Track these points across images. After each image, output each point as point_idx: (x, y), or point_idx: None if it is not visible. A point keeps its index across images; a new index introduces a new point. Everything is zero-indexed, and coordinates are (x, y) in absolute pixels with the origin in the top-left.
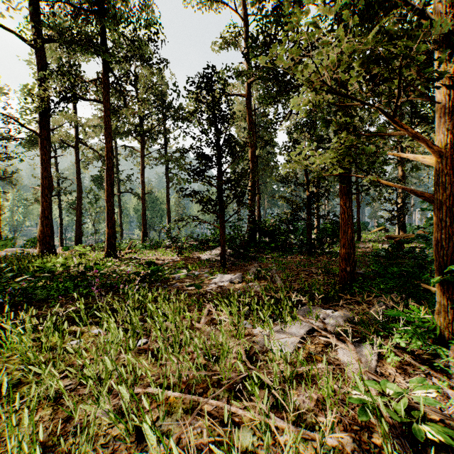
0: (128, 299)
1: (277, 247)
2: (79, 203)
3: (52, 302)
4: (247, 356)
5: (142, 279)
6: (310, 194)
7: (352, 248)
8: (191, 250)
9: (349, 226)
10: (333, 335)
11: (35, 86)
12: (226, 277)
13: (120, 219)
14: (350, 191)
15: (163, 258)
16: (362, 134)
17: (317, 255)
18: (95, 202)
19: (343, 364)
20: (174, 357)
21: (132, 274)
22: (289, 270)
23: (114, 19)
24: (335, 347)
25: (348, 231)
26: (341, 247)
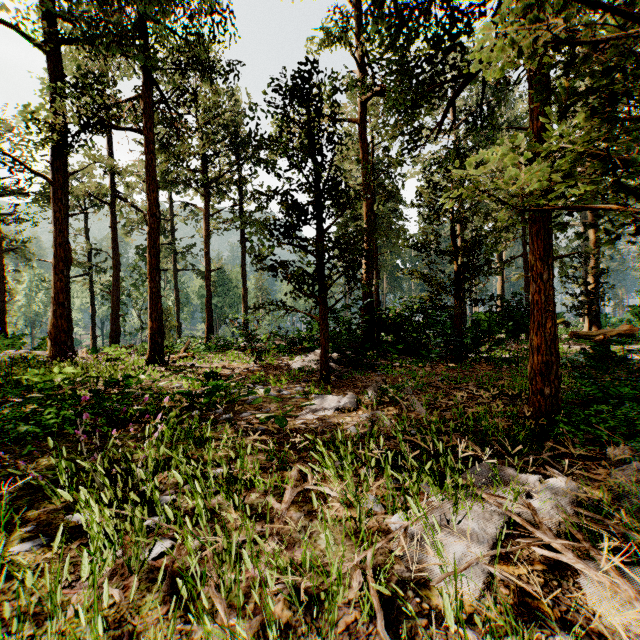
0: (151, 447)
1: (406, 350)
2: (115, 284)
3: (29, 447)
4: (381, 597)
5: (193, 402)
6: (459, 268)
7: (553, 354)
8: (277, 354)
9: (548, 315)
10: (559, 540)
11: (41, 106)
12: (330, 399)
13: (177, 308)
14: (551, 253)
15: (233, 366)
16: (617, 118)
17: (470, 361)
18: (141, 284)
19: (614, 633)
20: (219, 600)
21: (175, 394)
22: (432, 388)
23: (158, 2)
24: (571, 572)
25: (547, 324)
26: (533, 352)
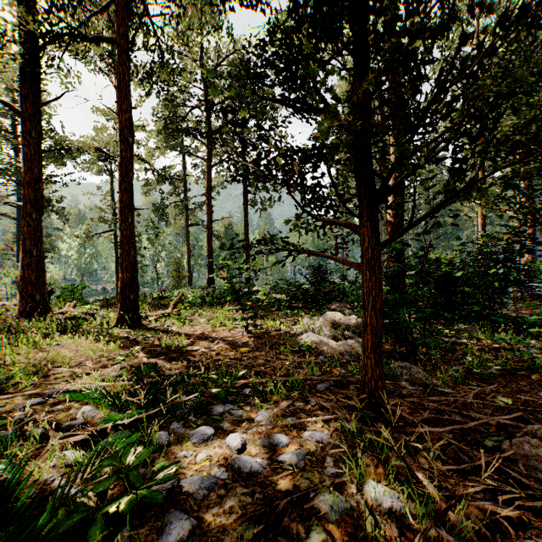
0: None
1: (468, 316)
2: None
3: None
4: None
5: None
6: None
7: None
8: (277, 310)
9: None
10: None
11: None
12: None
13: (188, 260)
14: None
15: (216, 333)
16: None
17: None
18: (155, 238)
19: None
20: None
21: None
22: None
23: None
24: None
25: None
26: None
